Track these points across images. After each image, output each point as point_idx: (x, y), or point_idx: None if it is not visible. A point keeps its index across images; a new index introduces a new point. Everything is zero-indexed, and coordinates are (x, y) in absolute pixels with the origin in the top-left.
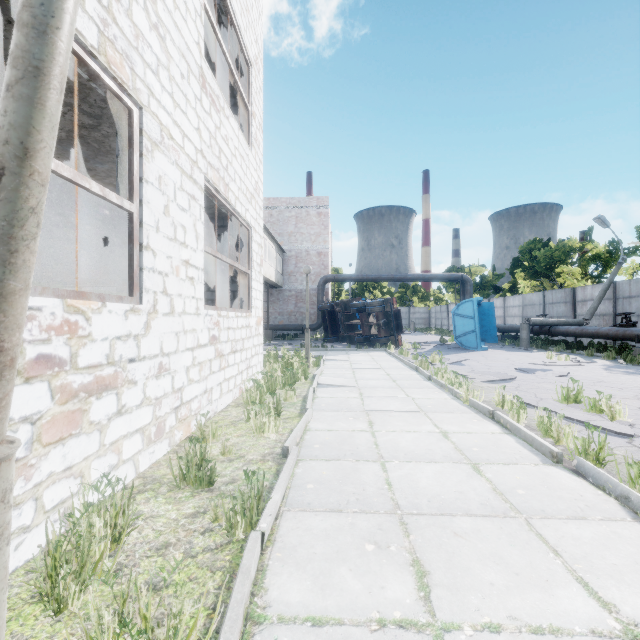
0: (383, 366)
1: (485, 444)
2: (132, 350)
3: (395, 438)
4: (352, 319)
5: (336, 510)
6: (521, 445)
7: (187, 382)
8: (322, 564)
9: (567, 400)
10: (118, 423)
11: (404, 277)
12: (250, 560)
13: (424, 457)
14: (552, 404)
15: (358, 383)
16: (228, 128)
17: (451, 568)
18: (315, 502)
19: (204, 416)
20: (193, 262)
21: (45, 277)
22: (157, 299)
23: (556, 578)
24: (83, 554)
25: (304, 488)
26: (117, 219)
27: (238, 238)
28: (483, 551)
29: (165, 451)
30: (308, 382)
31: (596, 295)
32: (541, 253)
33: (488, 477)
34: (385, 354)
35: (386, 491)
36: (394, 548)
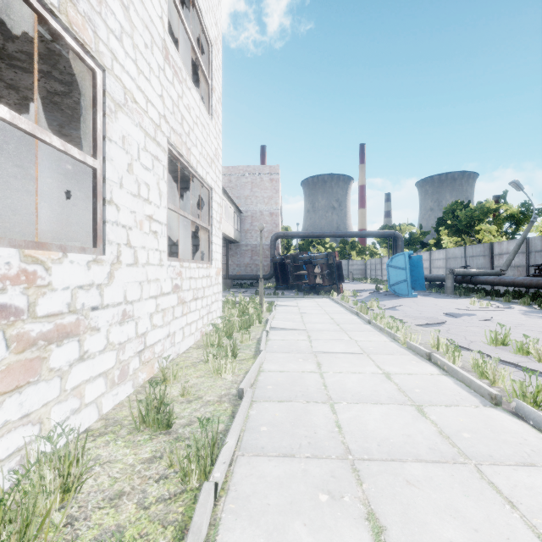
0: (327, 311)
1: (426, 385)
2: (95, 298)
3: (342, 379)
4: (300, 270)
5: (289, 455)
6: (459, 386)
7: (151, 327)
8: (276, 517)
9: (495, 343)
10: (80, 368)
11: (344, 234)
12: (202, 517)
13: (370, 398)
14: (482, 346)
15: (306, 326)
16: (190, 98)
17: (407, 523)
18: (268, 446)
19: (166, 359)
20: (156, 217)
21: (31, 233)
22: (121, 251)
23: (517, 535)
24: (28, 512)
25: (258, 431)
26: (82, 175)
27: (200, 198)
28: (438, 502)
29: (129, 392)
30: (262, 325)
31: (511, 249)
32: (462, 213)
33: (433, 419)
34: (329, 300)
35: (336, 434)
36: (348, 499)
